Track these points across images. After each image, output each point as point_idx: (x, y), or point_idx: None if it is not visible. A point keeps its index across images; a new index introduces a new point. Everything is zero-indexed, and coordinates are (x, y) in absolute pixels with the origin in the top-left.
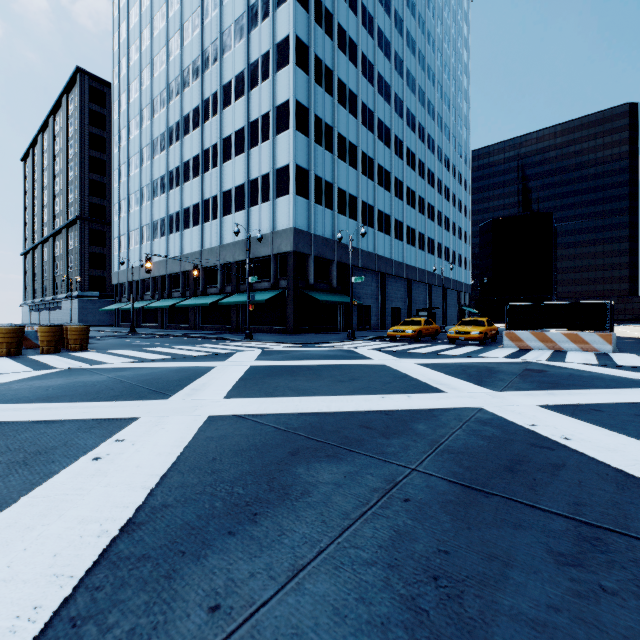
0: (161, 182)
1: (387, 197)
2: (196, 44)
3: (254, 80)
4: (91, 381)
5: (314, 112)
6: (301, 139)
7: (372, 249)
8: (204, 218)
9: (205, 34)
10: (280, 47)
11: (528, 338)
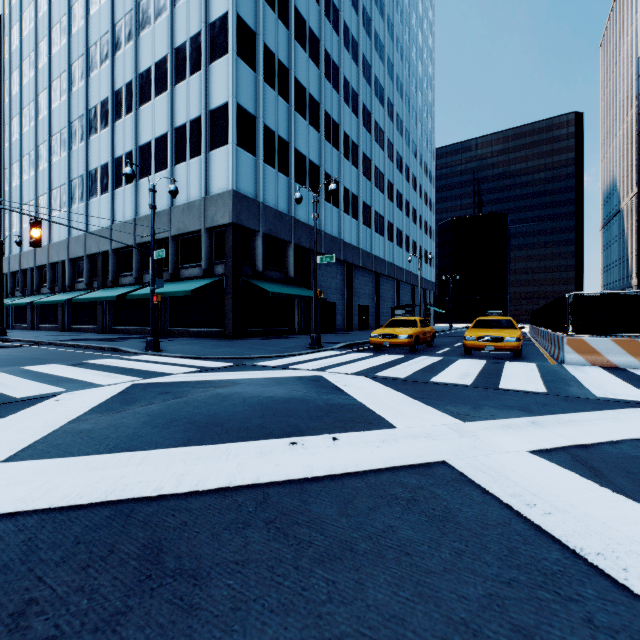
0: (61, 137)
1: (354, 174)
2: None
3: None
4: None
5: (263, 41)
6: (245, 71)
7: (337, 233)
8: (115, 182)
9: None
10: None
11: (609, 349)
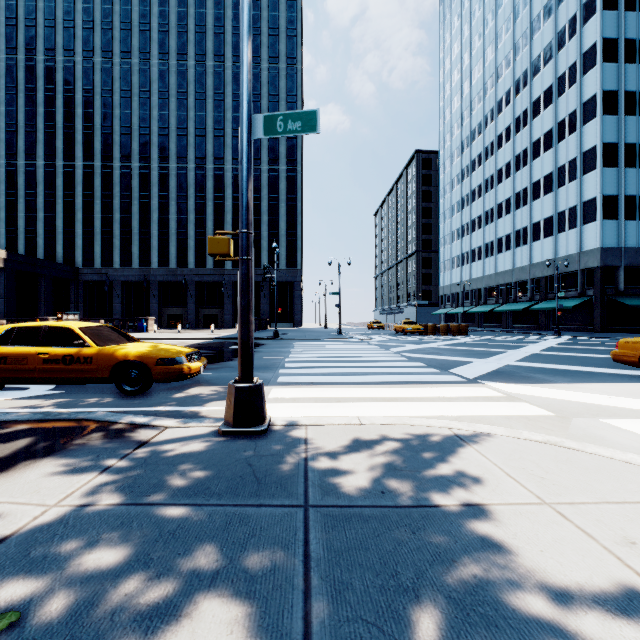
0: (478, 220)
1: None
2: (508, 115)
3: (561, 135)
4: (499, 341)
5: (624, 142)
6: (609, 172)
7: None
8: (515, 244)
9: (516, 106)
10: (586, 105)
11: None
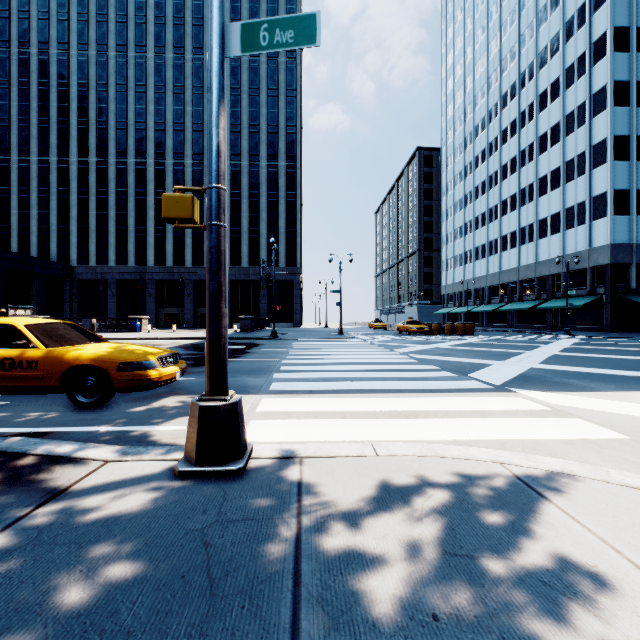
0: (481, 218)
1: None
2: (513, 109)
3: (569, 128)
4: (509, 341)
5: (636, 135)
6: (620, 166)
7: None
8: (520, 242)
9: (521, 100)
10: (596, 96)
11: None
